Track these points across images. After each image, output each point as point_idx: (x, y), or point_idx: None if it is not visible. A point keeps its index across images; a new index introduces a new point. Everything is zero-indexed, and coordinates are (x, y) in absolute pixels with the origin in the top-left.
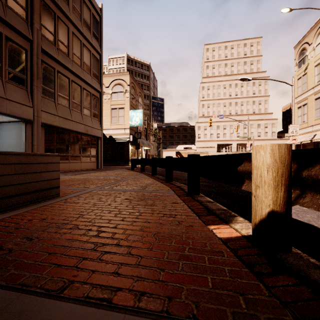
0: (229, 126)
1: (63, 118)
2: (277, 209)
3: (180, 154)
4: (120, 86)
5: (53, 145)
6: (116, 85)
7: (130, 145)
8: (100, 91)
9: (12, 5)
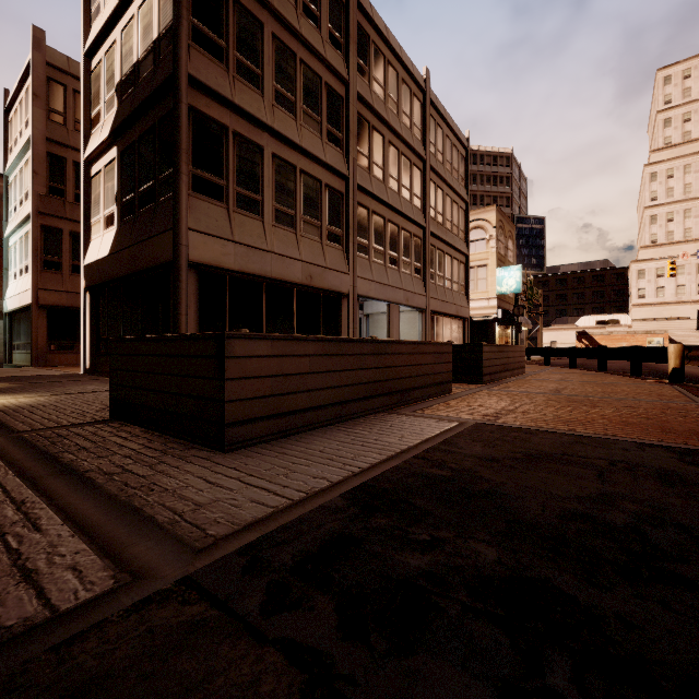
0: None
1: (441, 301)
2: (676, 367)
3: (589, 337)
4: (480, 230)
5: (433, 333)
6: (473, 230)
7: (497, 325)
8: (467, 254)
9: (415, 201)
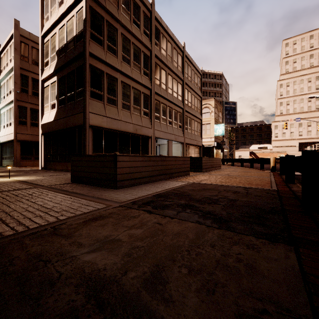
0: (316, 122)
1: (190, 139)
2: (273, 166)
3: (254, 154)
4: (207, 108)
5: (187, 152)
6: (204, 108)
7: (214, 149)
8: (201, 119)
9: (179, 97)
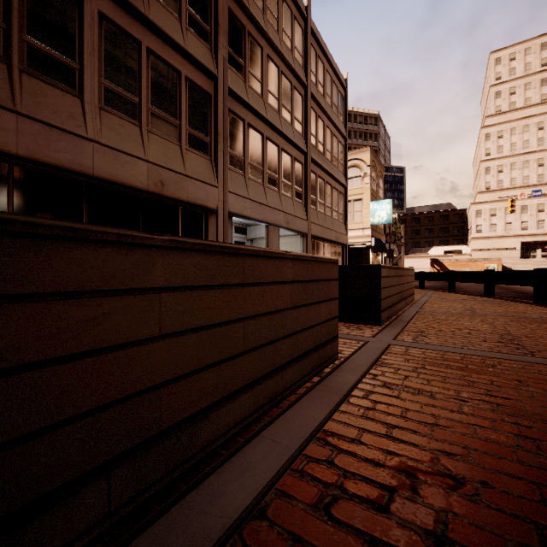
0: None
1: (322, 227)
2: None
3: (440, 264)
4: (356, 168)
5: None
6: (350, 168)
7: (371, 252)
8: (345, 185)
9: (296, 125)
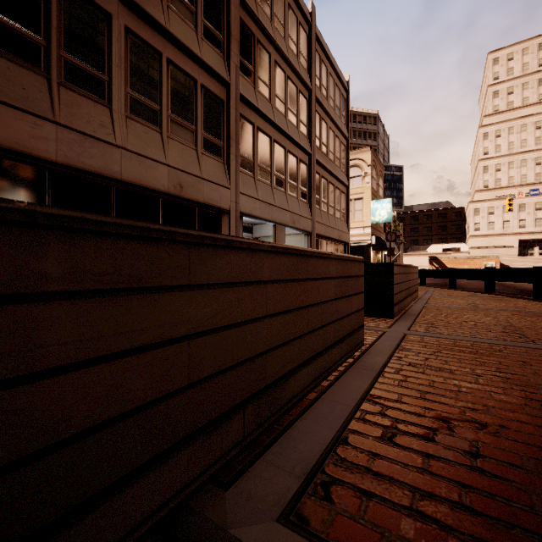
0: None
1: (325, 225)
2: None
3: (438, 261)
4: (357, 168)
5: None
6: (351, 168)
7: (371, 250)
8: (347, 185)
9: (301, 128)
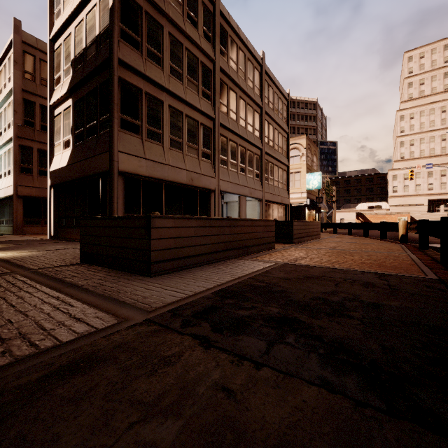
0: None
1: (272, 194)
2: (403, 234)
3: (363, 216)
4: (296, 150)
5: (267, 214)
6: (292, 150)
7: (307, 209)
8: (288, 165)
9: (256, 133)
